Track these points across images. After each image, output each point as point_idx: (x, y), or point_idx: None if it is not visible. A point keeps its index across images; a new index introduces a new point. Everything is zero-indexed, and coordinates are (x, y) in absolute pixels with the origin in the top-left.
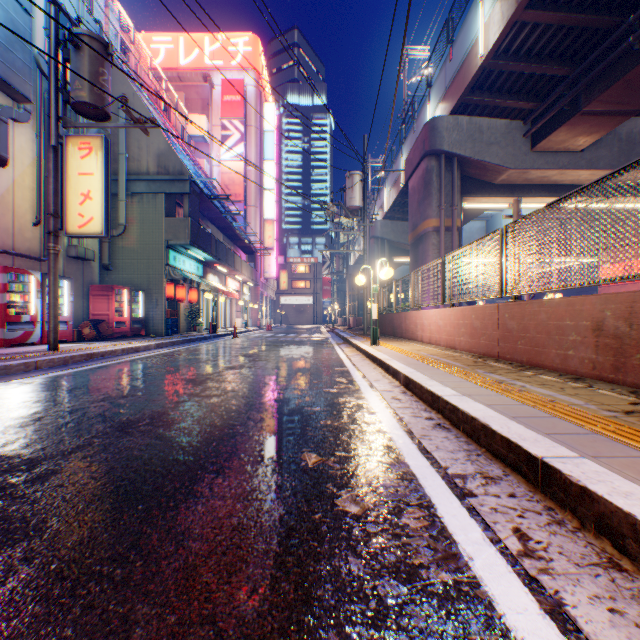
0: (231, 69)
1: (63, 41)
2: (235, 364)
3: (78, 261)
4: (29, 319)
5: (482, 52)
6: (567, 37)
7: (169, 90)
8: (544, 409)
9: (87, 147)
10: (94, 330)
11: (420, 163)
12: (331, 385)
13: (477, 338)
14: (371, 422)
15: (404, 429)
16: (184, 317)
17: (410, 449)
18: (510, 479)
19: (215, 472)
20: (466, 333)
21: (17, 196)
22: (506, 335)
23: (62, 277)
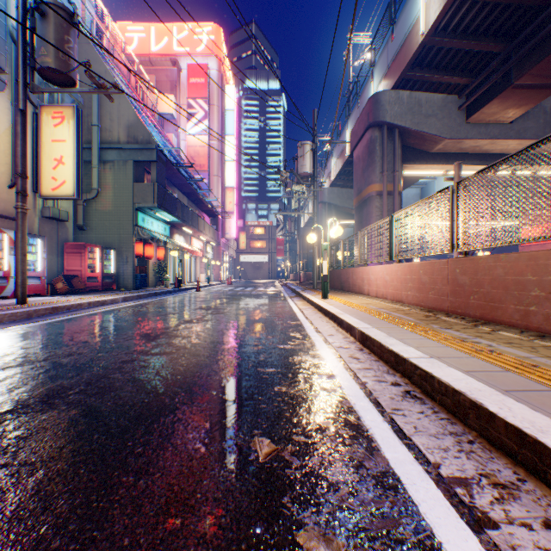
0: (196, 55)
1: (30, 10)
2: (193, 317)
3: (53, 221)
4: (2, 274)
5: (423, 29)
6: (502, 15)
7: (142, 73)
8: (535, 378)
9: (60, 116)
10: (66, 284)
11: (364, 134)
12: (285, 341)
13: (425, 292)
14: (331, 389)
15: (370, 399)
16: (153, 273)
17: (383, 431)
18: (531, 489)
19: (136, 474)
20: (414, 288)
21: None
22: (457, 290)
23: (35, 235)
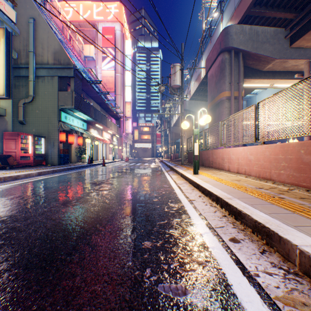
0: (107, 21)
1: None
2: (75, 196)
3: None
4: None
5: None
6: None
7: (74, 32)
8: None
9: None
10: None
11: (217, 58)
12: (172, 262)
13: (310, 173)
14: None
15: None
16: (75, 153)
17: None
18: None
19: None
20: (290, 167)
21: None
22: None
23: None
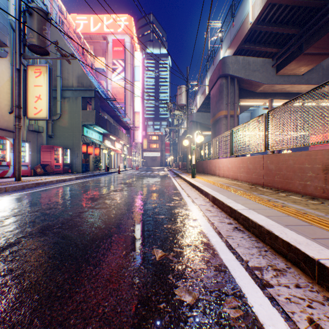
0: (117, 33)
1: (23, 11)
2: (117, 188)
3: (34, 133)
4: (6, 164)
5: (251, 21)
6: (296, 12)
7: (85, 44)
8: (303, 219)
9: (39, 71)
10: (42, 170)
11: (217, 81)
12: (170, 201)
13: (250, 174)
14: (195, 226)
15: (215, 231)
16: (92, 163)
17: (221, 246)
18: (292, 271)
19: (94, 265)
20: (244, 171)
21: (0, 97)
22: (268, 173)
23: (25, 141)
